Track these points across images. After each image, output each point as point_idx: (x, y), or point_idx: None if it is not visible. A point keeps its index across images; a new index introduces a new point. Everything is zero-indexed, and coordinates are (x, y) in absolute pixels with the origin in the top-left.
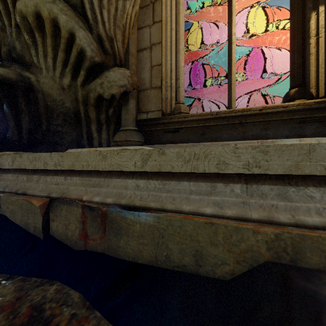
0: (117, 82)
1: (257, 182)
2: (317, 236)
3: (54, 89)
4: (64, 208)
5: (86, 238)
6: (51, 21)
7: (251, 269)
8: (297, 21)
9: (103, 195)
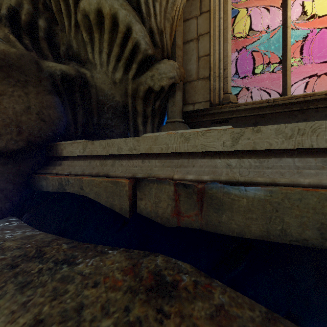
0: (167, 74)
1: None
2: None
3: (106, 84)
4: (154, 187)
5: (178, 215)
6: (111, 16)
7: None
8: None
9: (195, 174)
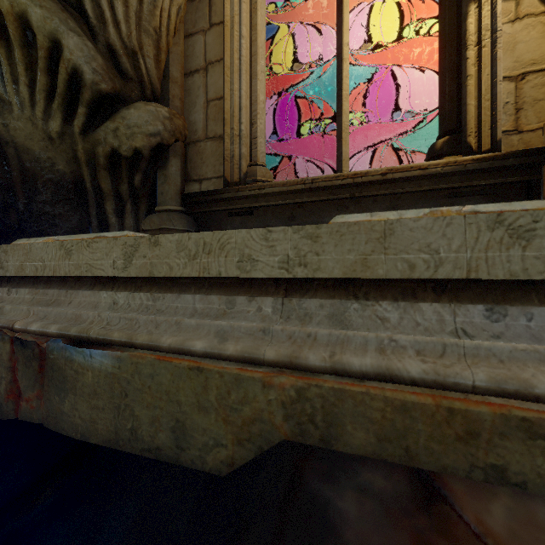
0: (143, 127)
1: (304, 293)
2: (362, 392)
3: (35, 140)
4: None
5: (19, 398)
6: (16, 18)
7: (259, 455)
8: (448, 20)
9: (51, 320)
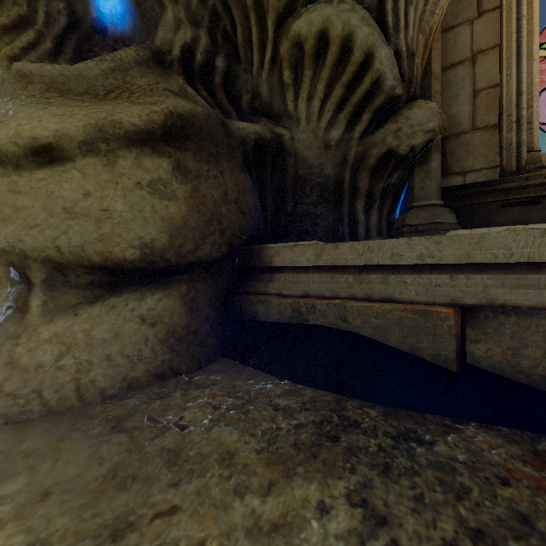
0: (424, 125)
1: None
2: None
3: (312, 149)
4: (510, 322)
5: None
6: (341, 40)
7: None
8: None
9: None
